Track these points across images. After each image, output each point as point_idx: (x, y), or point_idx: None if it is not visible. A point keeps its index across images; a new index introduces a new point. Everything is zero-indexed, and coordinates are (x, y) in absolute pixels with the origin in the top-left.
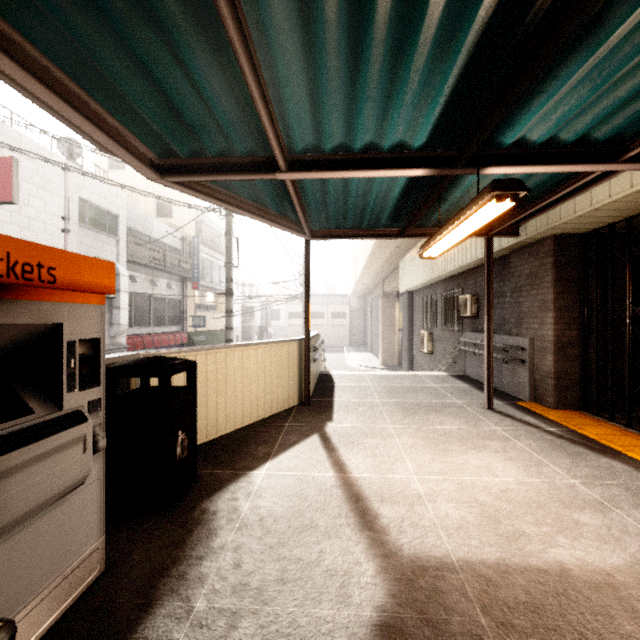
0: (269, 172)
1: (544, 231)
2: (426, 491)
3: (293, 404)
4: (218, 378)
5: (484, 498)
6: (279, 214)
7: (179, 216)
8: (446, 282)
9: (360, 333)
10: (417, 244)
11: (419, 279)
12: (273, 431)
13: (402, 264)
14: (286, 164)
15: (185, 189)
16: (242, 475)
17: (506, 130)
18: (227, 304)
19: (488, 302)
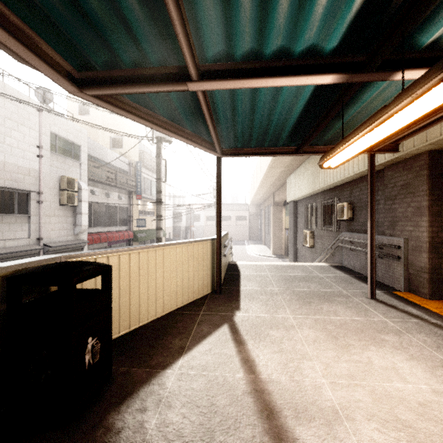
0: (181, 81)
1: (422, 147)
2: (340, 402)
3: (207, 292)
4: (140, 275)
5: (405, 415)
6: (194, 134)
7: (127, 147)
8: (325, 193)
9: (256, 231)
10: (301, 165)
11: (303, 191)
12: (189, 320)
13: (289, 181)
14: (197, 71)
15: (106, 104)
16: (155, 374)
17: (428, 25)
18: (157, 210)
19: (371, 208)
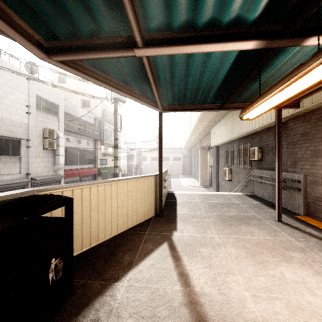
0: (129, 48)
1: (318, 103)
2: (261, 314)
3: (151, 216)
4: (99, 203)
5: None
6: (141, 94)
7: (93, 107)
8: (240, 140)
9: (188, 168)
10: (222, 119)
11: (223, 139)
12: (137, 239)
13: (212, 131)
14: (142, 39)
15: (70, 68)
16: (108, 287)
17: None
18: (114, 153)
19: (278, 151)
